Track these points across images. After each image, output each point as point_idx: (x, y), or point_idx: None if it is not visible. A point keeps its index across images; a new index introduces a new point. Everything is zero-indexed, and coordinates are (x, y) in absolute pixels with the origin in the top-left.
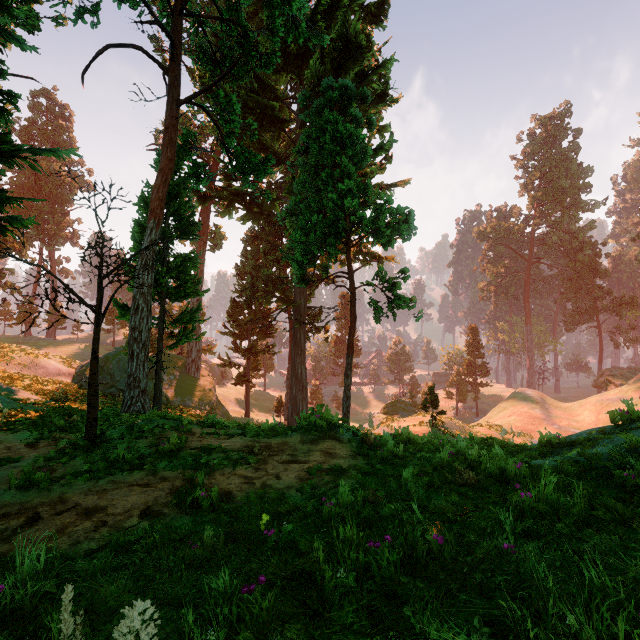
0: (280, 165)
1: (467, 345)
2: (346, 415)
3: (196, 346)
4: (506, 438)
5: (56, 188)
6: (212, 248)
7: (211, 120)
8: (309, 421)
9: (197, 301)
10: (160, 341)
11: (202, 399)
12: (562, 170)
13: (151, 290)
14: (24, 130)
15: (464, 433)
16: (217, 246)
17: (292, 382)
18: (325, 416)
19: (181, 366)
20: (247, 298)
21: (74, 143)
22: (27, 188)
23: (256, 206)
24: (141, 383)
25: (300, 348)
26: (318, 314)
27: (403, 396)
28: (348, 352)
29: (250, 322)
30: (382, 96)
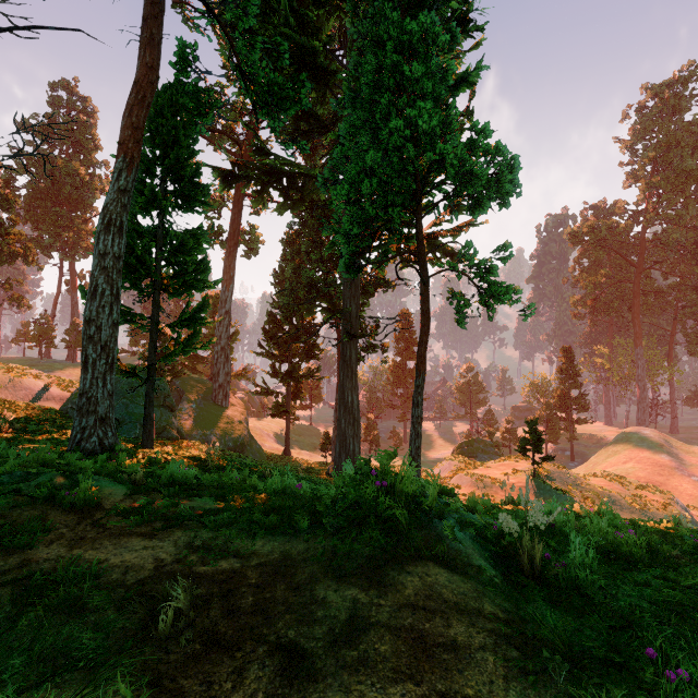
0: (325, 136)
1: (559, 372)
2: (415, 460)
3: (224, 368)
4: (638, 495)
5: (75, 191)
6: (247, 253)
7: (221, 33)
8: (357, 497)
9: (226, 313)
10: (152, 350)
11: (229, 433)
12: (685, 149)
13: (119, 265)
14: (41, 126)
15: (578, 487)
16: (253, 251)
17: (340, 413)
18: (402, 486)
19: (206, 392)
20: (285, 308)
21: (97, 141)
22: (46, 193)
23: (295, 190)
24: (99, 406)
25: (350, 369)
26: (374, 329)
27: (477, 434)
28: (418, 369)
29: (291, 340)
30: (462, 23)
